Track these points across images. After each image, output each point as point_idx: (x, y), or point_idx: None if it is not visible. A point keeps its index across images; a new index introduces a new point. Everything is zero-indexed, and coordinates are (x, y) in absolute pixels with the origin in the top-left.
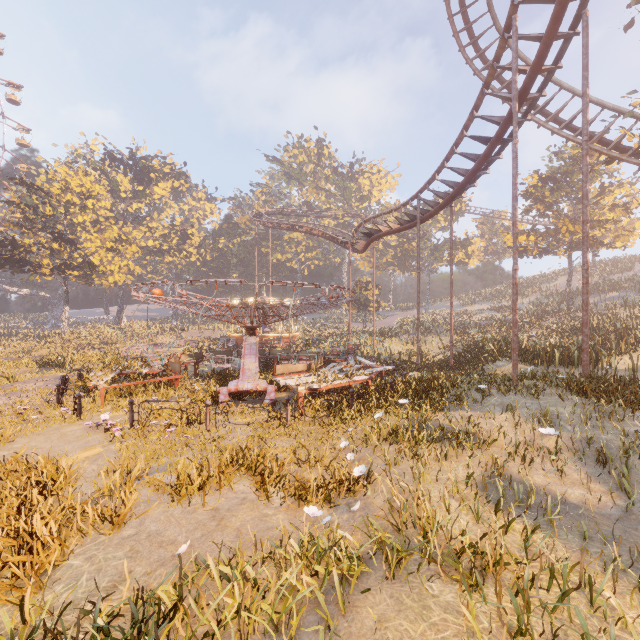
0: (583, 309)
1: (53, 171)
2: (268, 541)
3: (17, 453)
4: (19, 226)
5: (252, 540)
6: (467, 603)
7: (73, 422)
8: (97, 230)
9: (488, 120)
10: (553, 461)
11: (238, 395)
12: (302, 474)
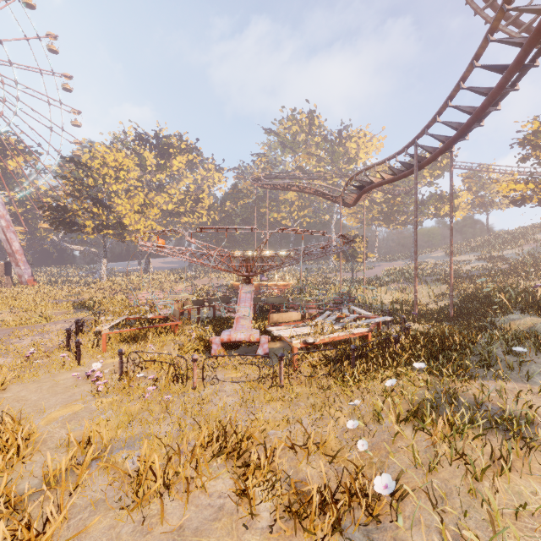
0: None
1: (94, 150)
2: None
3: None
4: (70, 195)
5: None
6: None
7: (70, 368)
8: (128, 197)
9: (507, 43)
10: None
11: (232, 343)
12: (298, 466)
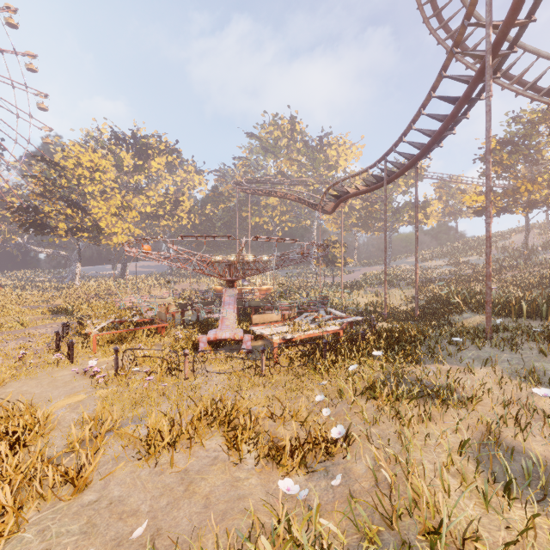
0: None
1: (67, 149)
2: (235, 531)
3: (3, 399)
4: (41, 196)
5: (221, 513)
6: None
7: (65, 367)
8: (104, 198)
9: (457, 79)
10: None
11: (217, 343)
12: (276, 430)
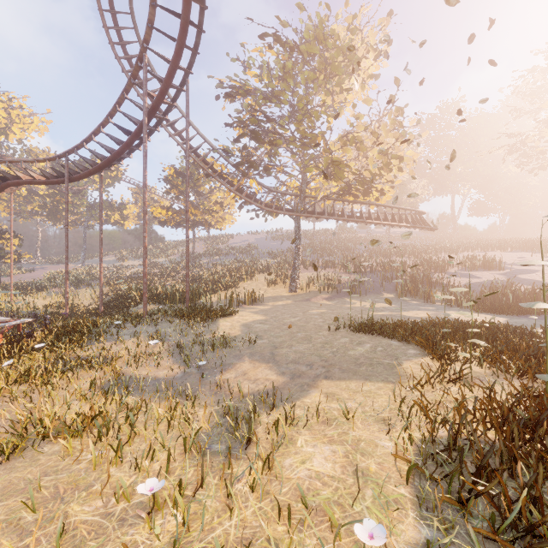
0: (187, 266)
1: None
2: None
3: None
4: None
5: None
6: (64, 437)
7: None
8: None
9: (129, 118)
10: (157, 360)
11: None
12: None
